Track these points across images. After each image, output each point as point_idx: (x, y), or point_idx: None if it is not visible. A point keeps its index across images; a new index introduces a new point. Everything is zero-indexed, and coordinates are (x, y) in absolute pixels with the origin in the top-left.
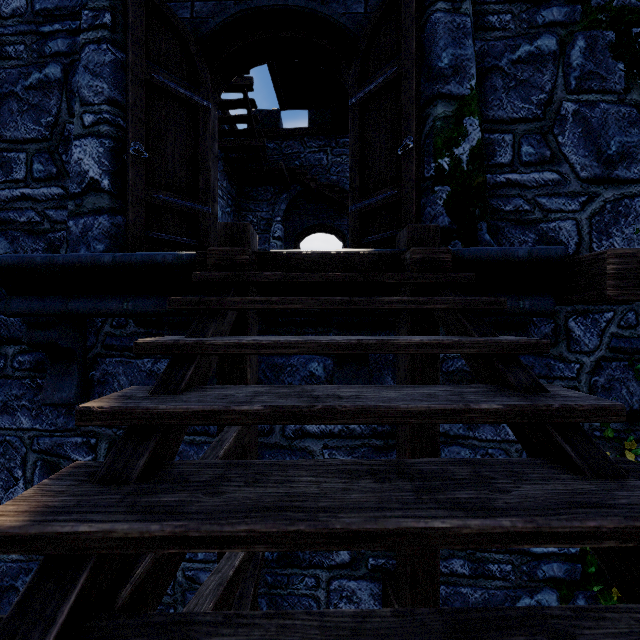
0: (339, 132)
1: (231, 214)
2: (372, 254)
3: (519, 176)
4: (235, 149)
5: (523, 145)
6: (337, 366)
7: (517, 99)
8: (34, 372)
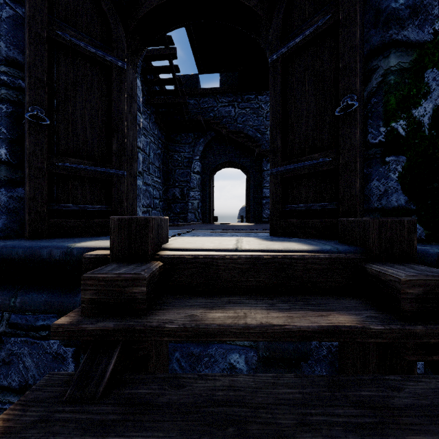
0: (244, 90)
1: (161, 154)
2: (321, 259)
3: None
4: (163, 105)
5: None
6: (263, 366)
7: None
8: None
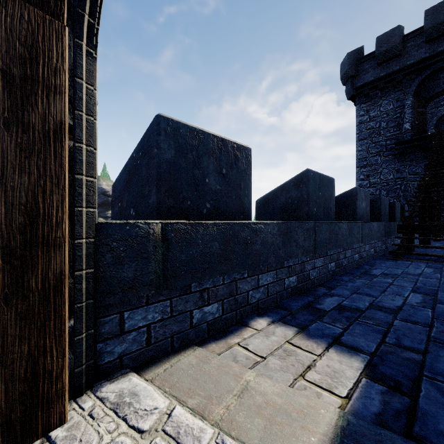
0: None
1: None
2: None
3: None
4: None
5: None
6: None
7: None
8: (394, 159)
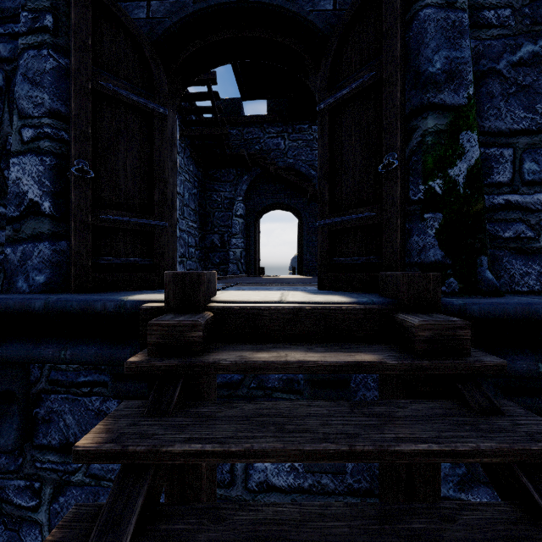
0: (295, 119)
1: (197, 194)
2: (357, 309)
3: (520, 197)
4: (200, 137)
5: (525, 161)
6: None
7: (518, 107)
8: None
